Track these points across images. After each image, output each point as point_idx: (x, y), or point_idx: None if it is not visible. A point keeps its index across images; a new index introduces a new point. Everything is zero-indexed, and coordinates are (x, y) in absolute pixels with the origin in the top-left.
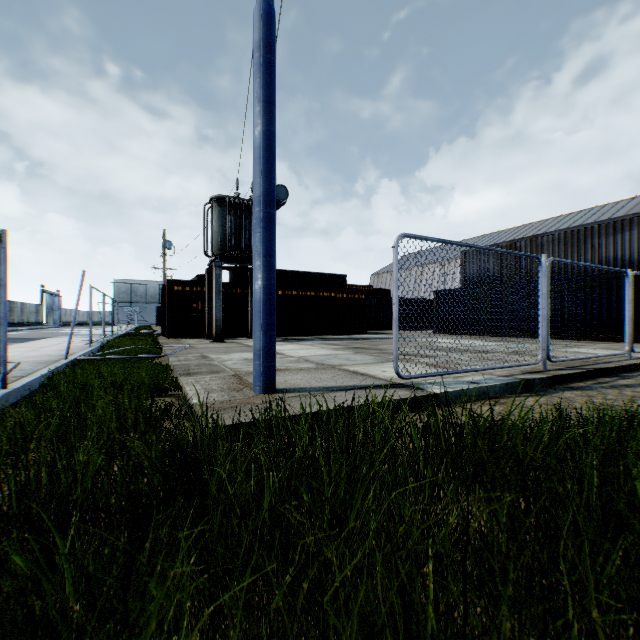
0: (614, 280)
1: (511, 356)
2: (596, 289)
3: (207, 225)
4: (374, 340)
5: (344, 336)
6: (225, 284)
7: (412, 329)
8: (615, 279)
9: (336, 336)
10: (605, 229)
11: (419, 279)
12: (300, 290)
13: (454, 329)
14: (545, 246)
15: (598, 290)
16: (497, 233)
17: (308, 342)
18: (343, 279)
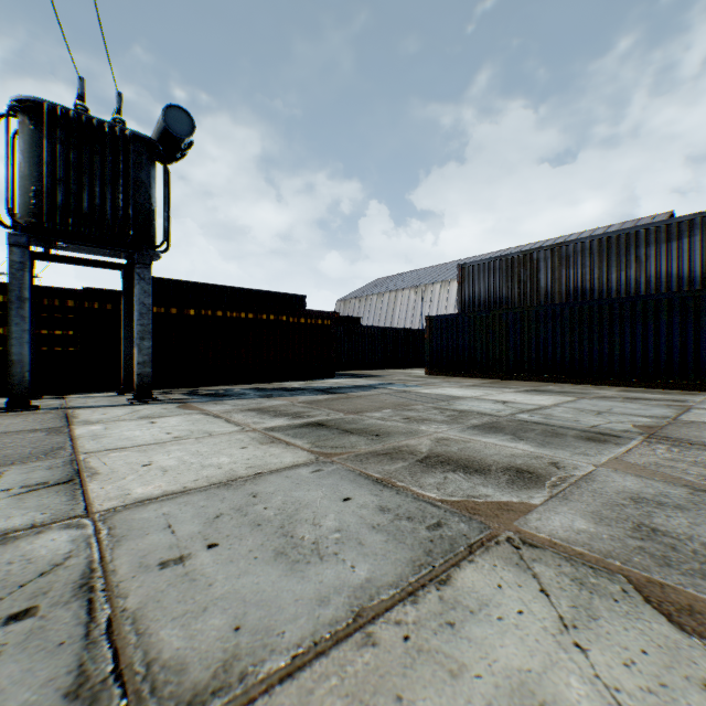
0: (692, 301)
1: (702, 459)
2: (664, 314)
3: (14, 166)
4: (350, 394)
5: (300, 383)
6: (77, 292)
7: (391, 367)
8: (693, 300)
9: (287, 383)
10: (655, 235)
11: (392, 307)
12: (228, 309)
13: (454, 369)
14: (572, 258)
15: (667, 316)
16: (475, 258)
17: (226, 404)
18: (302, 301)
